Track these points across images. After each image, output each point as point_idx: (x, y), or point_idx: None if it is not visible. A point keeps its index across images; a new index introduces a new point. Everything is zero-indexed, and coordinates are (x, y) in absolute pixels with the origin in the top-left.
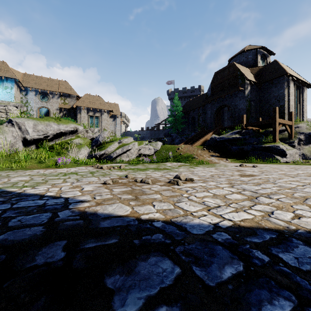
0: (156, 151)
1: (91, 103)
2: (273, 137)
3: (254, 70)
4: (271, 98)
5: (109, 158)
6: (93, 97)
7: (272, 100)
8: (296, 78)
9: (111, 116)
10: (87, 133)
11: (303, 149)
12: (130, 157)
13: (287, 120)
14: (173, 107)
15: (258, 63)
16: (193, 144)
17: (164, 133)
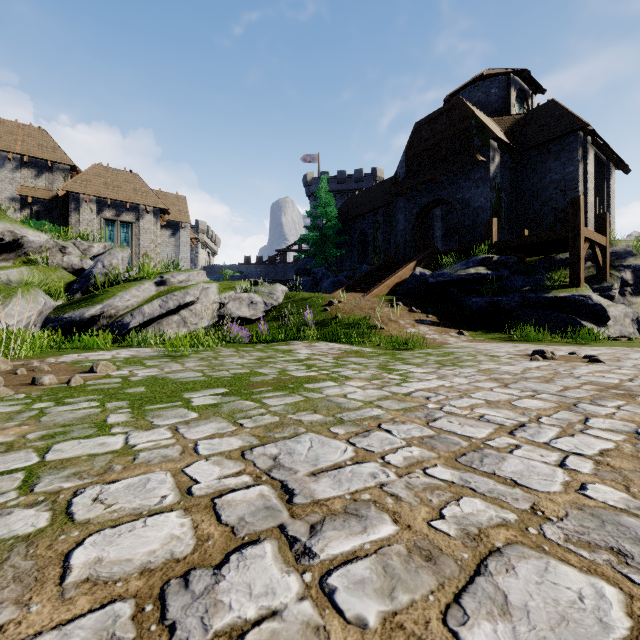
0: (270, 310)
1: (110, 187)
2: (573, 273)
3: (504, 121)
4: (545, 187)
5: (118, 328)
6: (116, 173)
7: (548, 190)
8: (601, 141)
9: (166, 225)
10: (64, 254)
11: (632, 306)
12: (194, 325)
13: (599, 234)
14: (316, 207)
15: (511, 107)
16: (369, 291)
17: (296, 269)
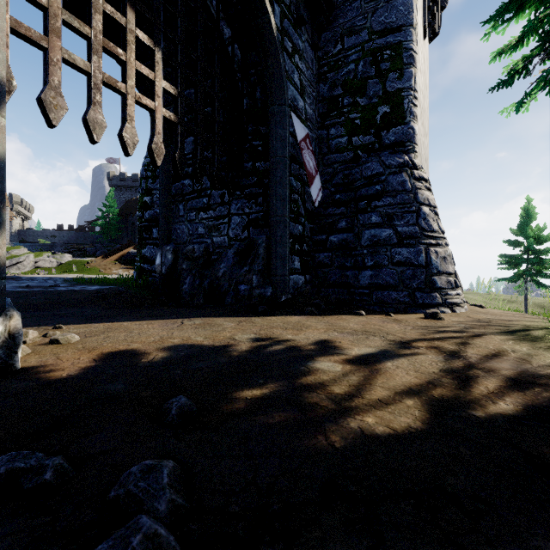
0: (60, 265)
1: None
2: None
3: None
4: None
5: None
6: None
7: None
8: None
9: None
10: None
11: None
12: (23, 270)
13: None
14: (104, 206)
15: None
16: (108, 258)
17: (91, 241)
